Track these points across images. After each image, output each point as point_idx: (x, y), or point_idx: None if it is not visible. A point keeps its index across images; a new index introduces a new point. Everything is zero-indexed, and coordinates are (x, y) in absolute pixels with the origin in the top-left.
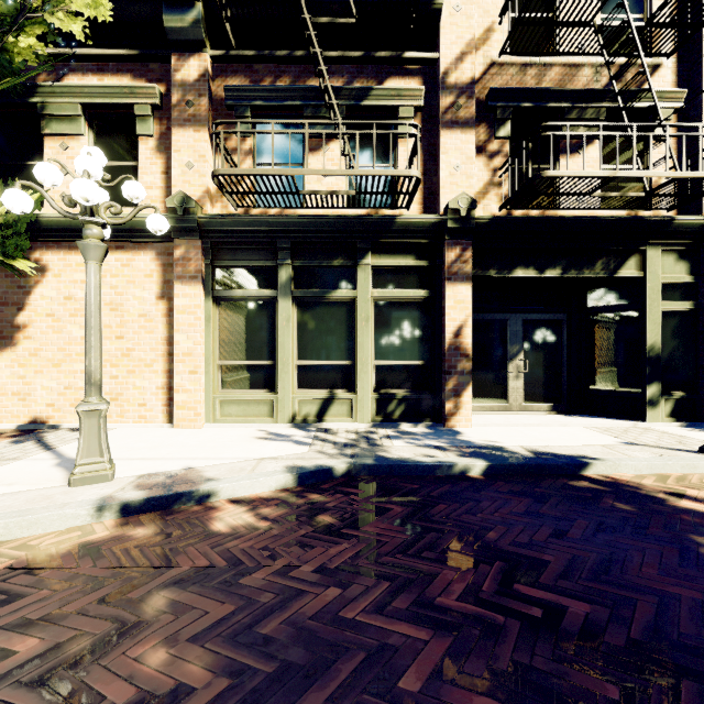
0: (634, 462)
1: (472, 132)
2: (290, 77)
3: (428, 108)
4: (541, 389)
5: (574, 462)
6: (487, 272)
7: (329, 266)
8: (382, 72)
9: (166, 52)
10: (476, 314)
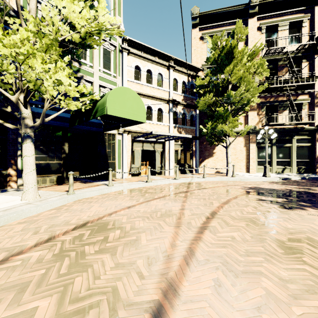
0: None
1: None
2: (274, 97)
3: (310, 101)
4: None
5: None
6: None
7: (284, 139)
8: (297, 94)
9: None
10: None
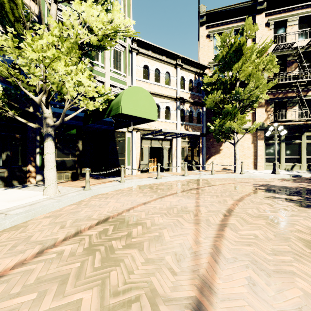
0: None
1: None
2: (283, 93)
3: None
4: None
5: None
6: None
7: (293, 135)
8: (308, 90)
9: None
10: None
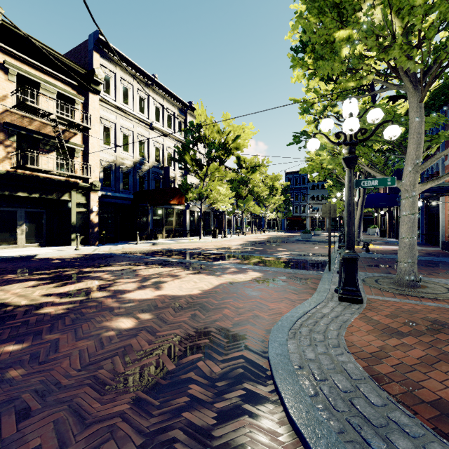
0: (52, 253)
1: None
2: None
3: None
4: (34, 238)
5: (32, 255)
6: (4, 192)
7: None
8: None
9: None
10: (0, 207)
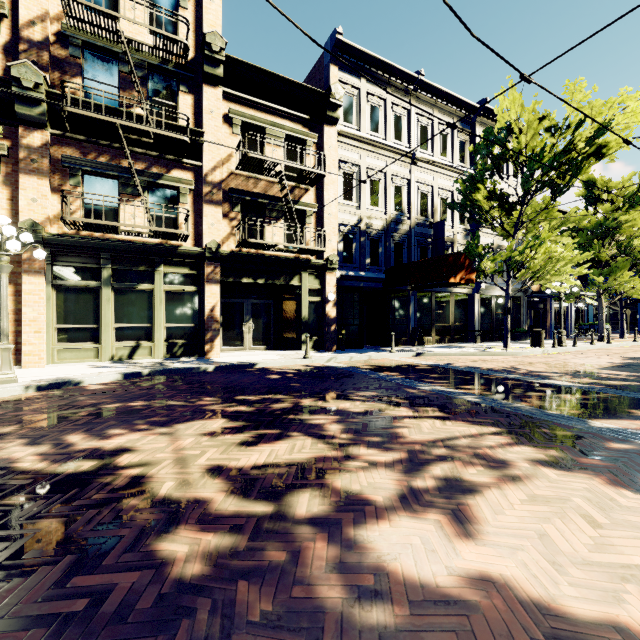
0: (274, 362)
1: (220, 208)
2: (110, 156)
3: (197, 189)
4: (261, 339)
5: (252, 363)
6: (229, 279)
7: (136, 270)
8: (170, 164)
9: (14, 122)
10: (227, 299)
